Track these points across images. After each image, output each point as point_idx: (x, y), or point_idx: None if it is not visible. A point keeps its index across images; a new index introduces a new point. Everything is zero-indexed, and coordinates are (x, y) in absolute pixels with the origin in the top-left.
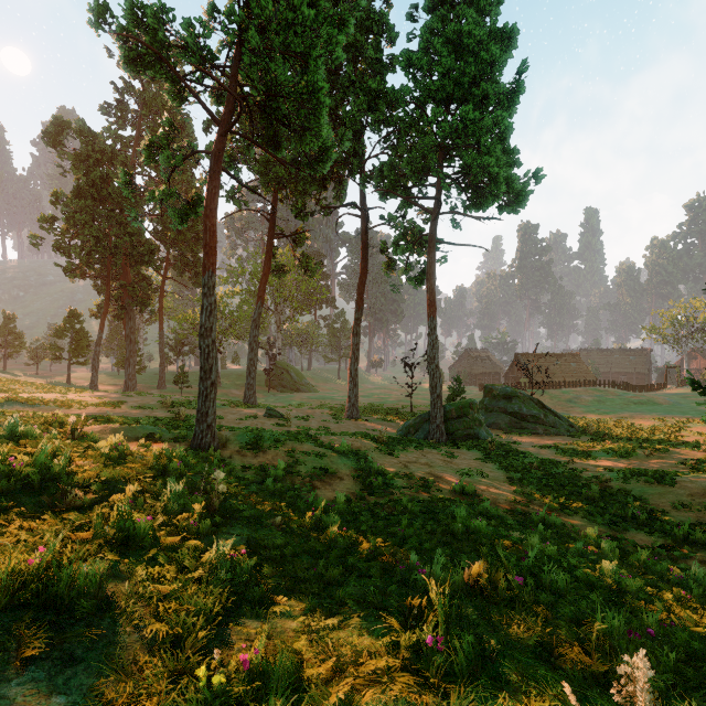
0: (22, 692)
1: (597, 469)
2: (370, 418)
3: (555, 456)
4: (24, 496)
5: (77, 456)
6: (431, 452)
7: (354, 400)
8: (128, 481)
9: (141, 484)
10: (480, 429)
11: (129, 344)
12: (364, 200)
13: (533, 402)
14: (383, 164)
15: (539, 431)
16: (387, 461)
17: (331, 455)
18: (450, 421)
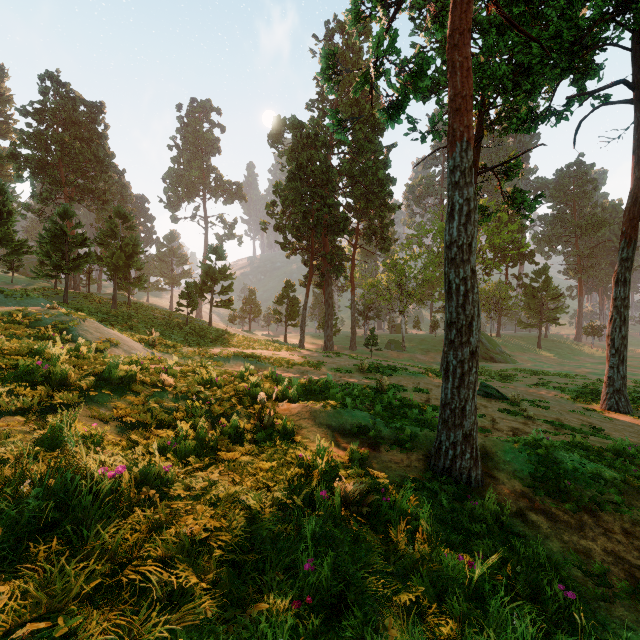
0: None
1: None
2: None
3: None
4: None
5: None
6: None
7: (620, 384)
8: None
9: None
10: None
11: (327, 308)
12: None
13: None
14: None
15: None
16: None
17: None
18: None
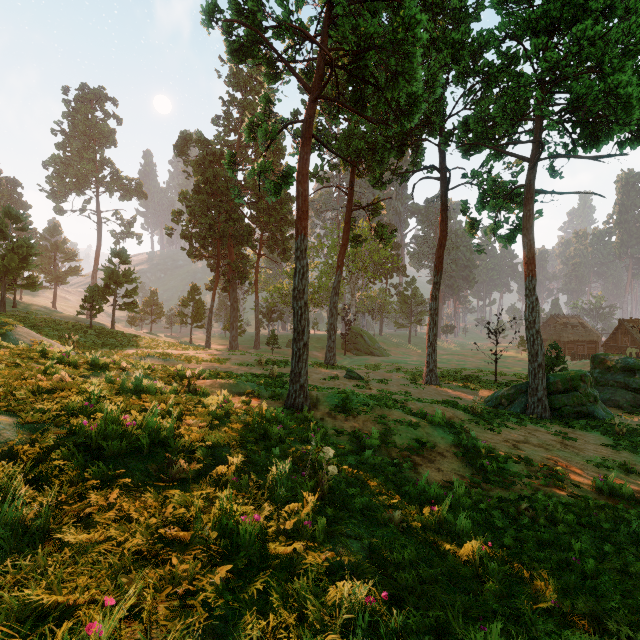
0: None
1: None
2: (449, 385)
3: None
4: (133, 461)
5: (188, 412)
6: (539, 430)
7: (433, 366)
8: (232, 446)
9: (245, 452)
10: (595, 406)
11: (233, 311)
12: (443, 161)
13: None
14: (468, 118)
15: None
16: (489, 438)
17: (425, 425)
18: (555, 395)
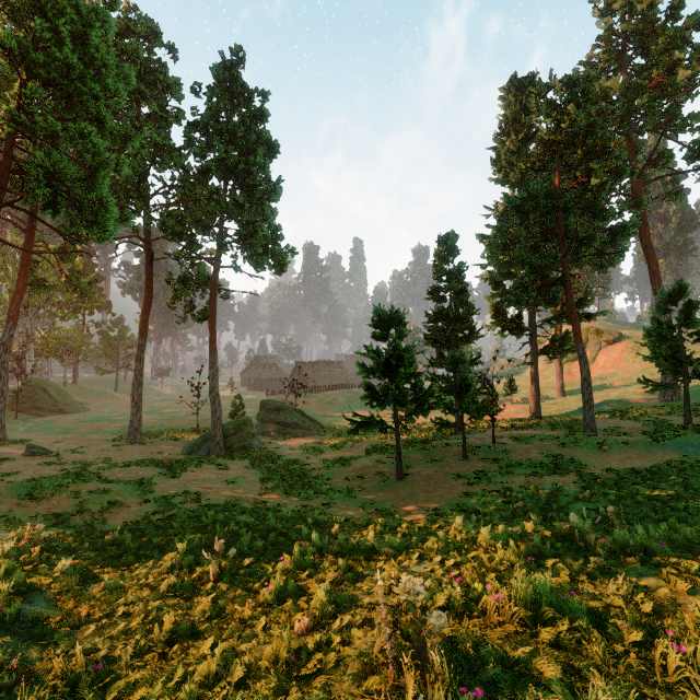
0: (26, 607)
1: (319, 461)
2: (155, 440)
3: (300, 455)
4: None
5: None
6: (210, 468)
7: (138, 425)
8: None
9: None
10: (253, 440)
11: None
12: (149, 232)
13: (296, 411)
14: (168, 213)
15: (299, 435)
16: (170, 484)
17: (118, 488)
18: (229, 438)
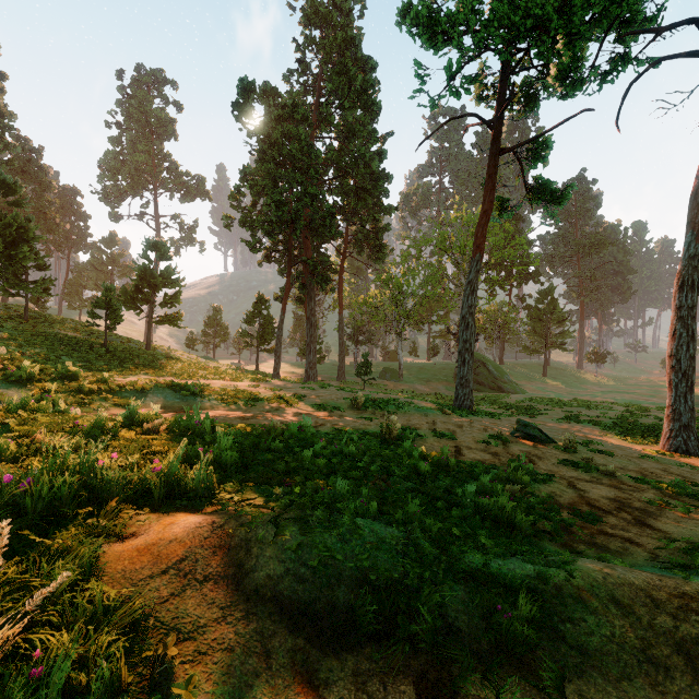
0: None
1: None
2: None
3: None
4: None
5: None
6: None
7: (688, 418)
8: None
9: None
10: None
11: (310, 328)
12: None
13: None
14: None
15: None
16: None
17: None
18: None
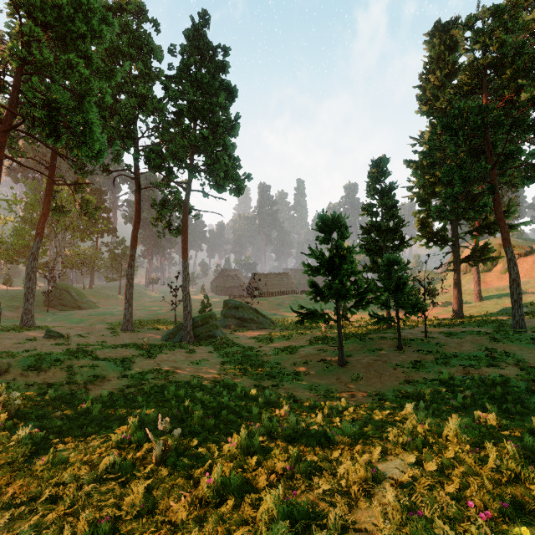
0: None
1: (270, 349)
2: (142, 329)
3: (254, 343)
4: None
5: None
6: (180, 351)
7: (129, 317)
8: None
9: None
10: (217, 331)
11: None
12: (137, 167)
13: (252, 309)
14: (151, 149)
15: (254, 328)
16: (146, 363)
17: (103, 365)
18: (197, 328)
